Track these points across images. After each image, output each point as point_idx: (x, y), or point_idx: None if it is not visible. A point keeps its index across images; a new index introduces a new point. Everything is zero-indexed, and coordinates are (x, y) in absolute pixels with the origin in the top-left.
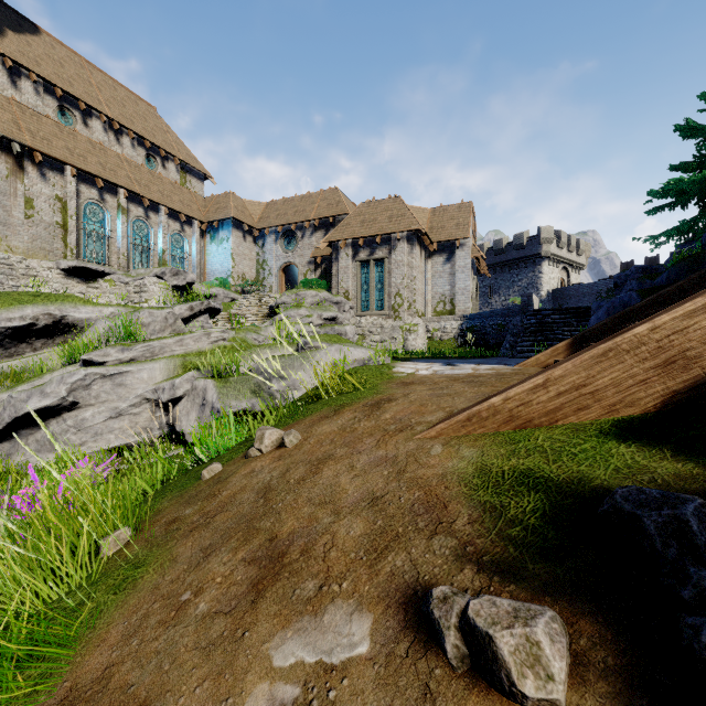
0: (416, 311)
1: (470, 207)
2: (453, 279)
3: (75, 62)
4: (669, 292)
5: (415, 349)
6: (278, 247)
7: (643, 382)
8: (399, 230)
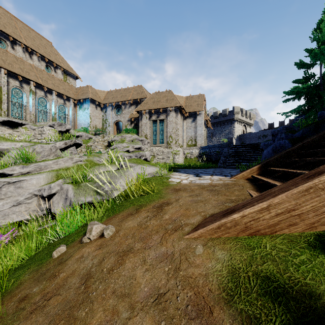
0: (179, 144)
1: (203, 97)
2: (196, 130)
3: (7, 16)
4: (309, 142)
5: (178, 162)
6: (113, 113)
7: None
8: (171, 106)
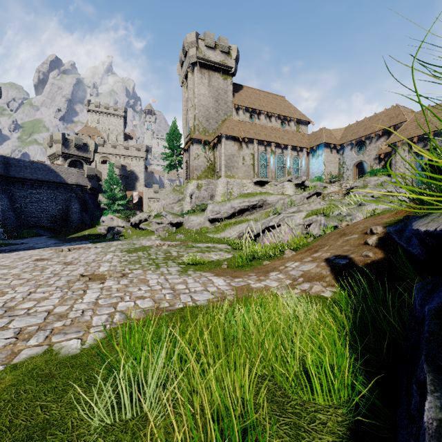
0: None
1: None
2: None
3: (254, 93)
4: None
5: None
6: (352, 153)
7: None
8: None
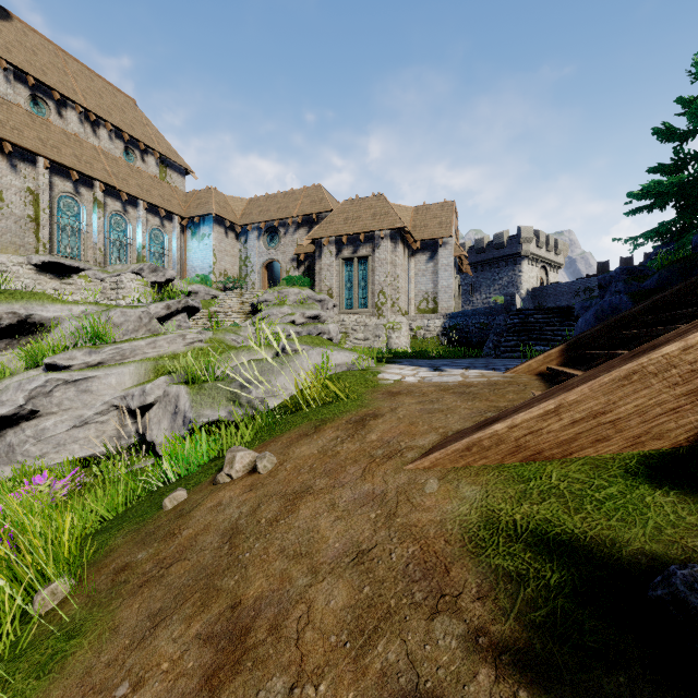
0: (399, 309)
1: (453, 206)
2: (436, 278)
3: (49, 50)
4: (666, 297)
5: (398, 347)
6: (261, 244)
7: (674, 410)
8: (383, 228)
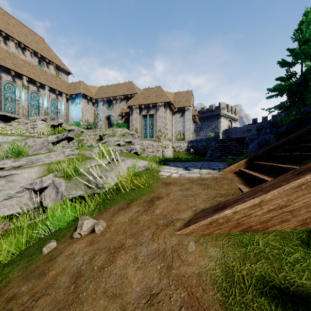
0: (168, 138)
1: (191, 93)
2: (184, 124)
3: (0, 12)
4: (293, 137)
5: (167, 155)
6: (104, 107)
7: None
8: (160, 101)
